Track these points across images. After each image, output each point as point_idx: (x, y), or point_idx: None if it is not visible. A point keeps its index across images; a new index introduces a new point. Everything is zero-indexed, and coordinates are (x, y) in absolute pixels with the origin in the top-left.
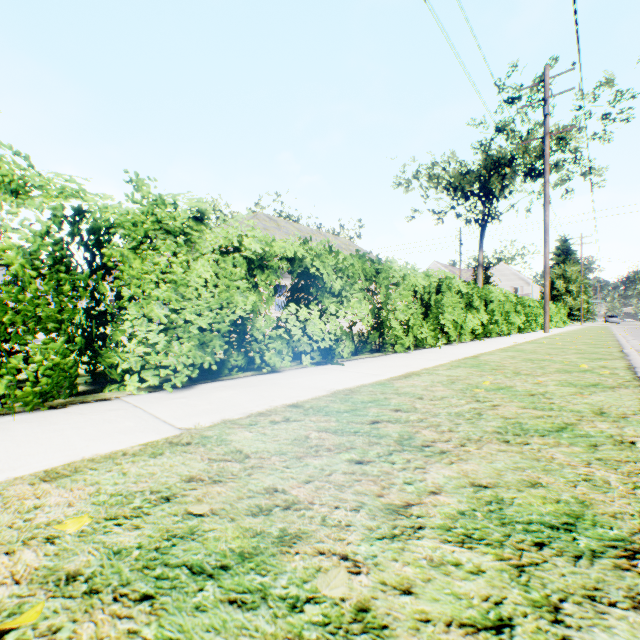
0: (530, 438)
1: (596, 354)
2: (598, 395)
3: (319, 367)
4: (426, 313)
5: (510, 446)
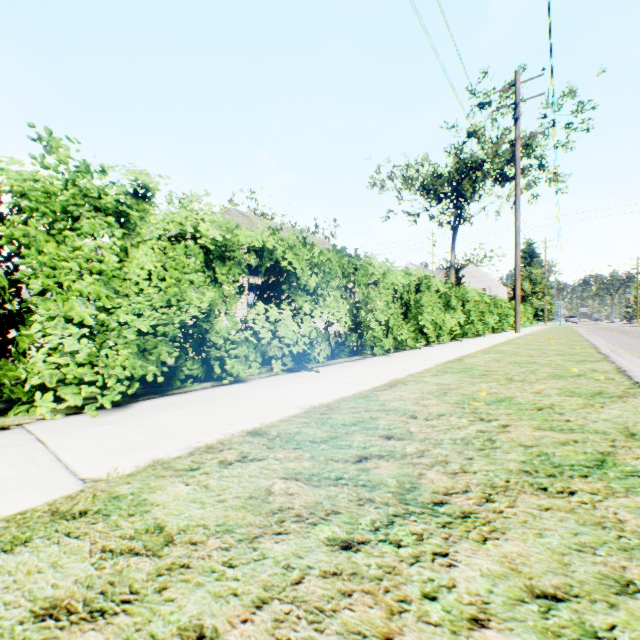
0: (571, 481)
1: (577, 355)
2: (611, 408)
3: (292, 374)
4: (405, 313)
5: (552, 498)
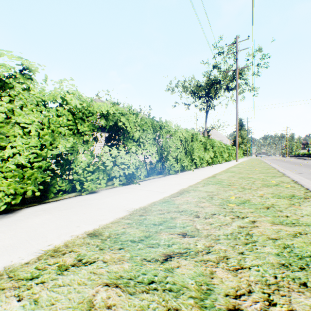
0: None
1: (270, 173)
2: (305, 206)
3: (124, 187)
4: (185, 152)
5: None
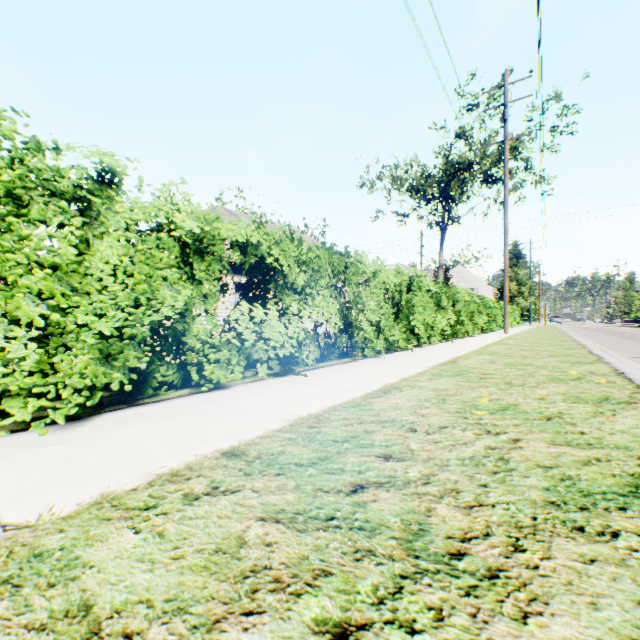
0: (609, 517)
1: (571, 356)
2: (624, 416)
3: (278, 379)
4: (396, 313)
5: (594, 543)
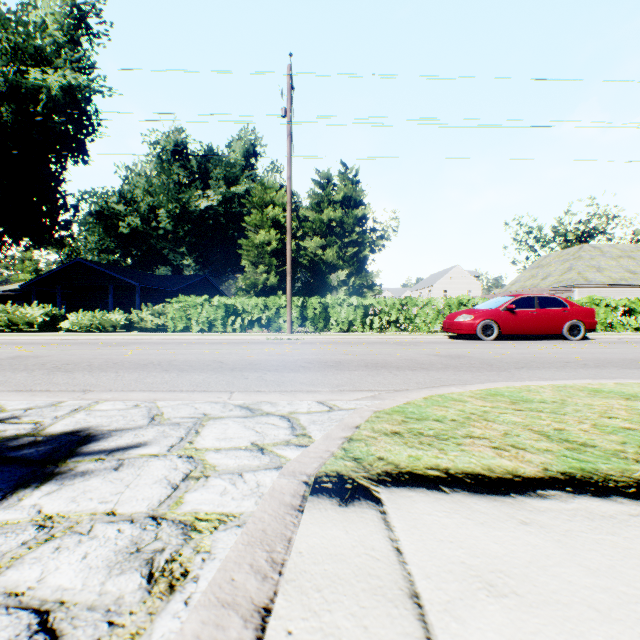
0: None
1: None
2: None
3: (632, 332)
4: None
5: None
